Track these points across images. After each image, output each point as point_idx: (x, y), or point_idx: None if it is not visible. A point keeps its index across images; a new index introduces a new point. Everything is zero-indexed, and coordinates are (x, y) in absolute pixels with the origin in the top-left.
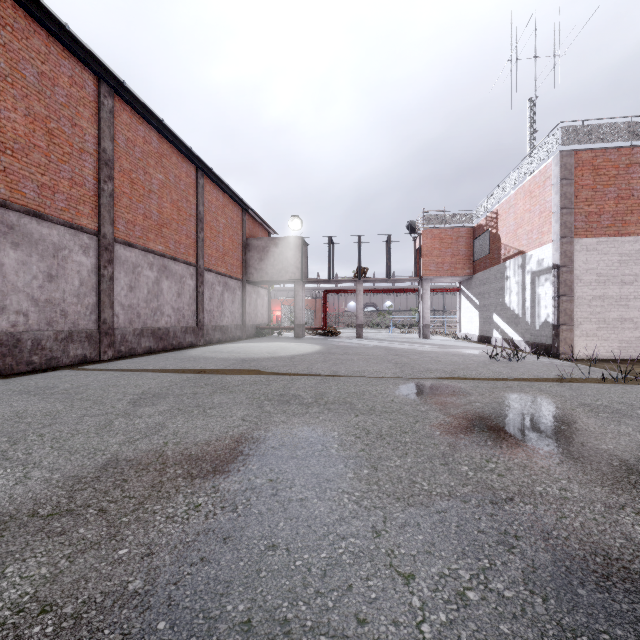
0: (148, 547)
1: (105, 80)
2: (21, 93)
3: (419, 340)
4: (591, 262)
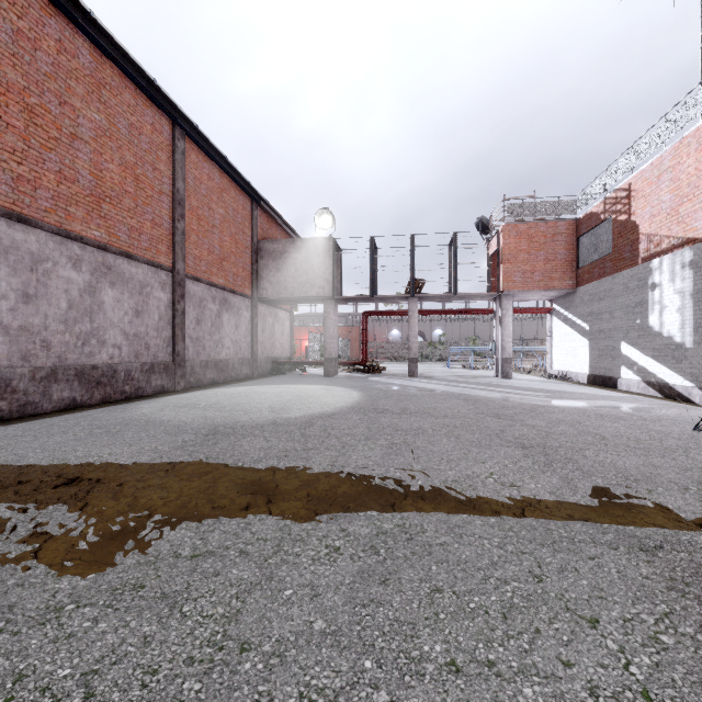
0: None
1: None
2: None
3: (499, 381)
4: None
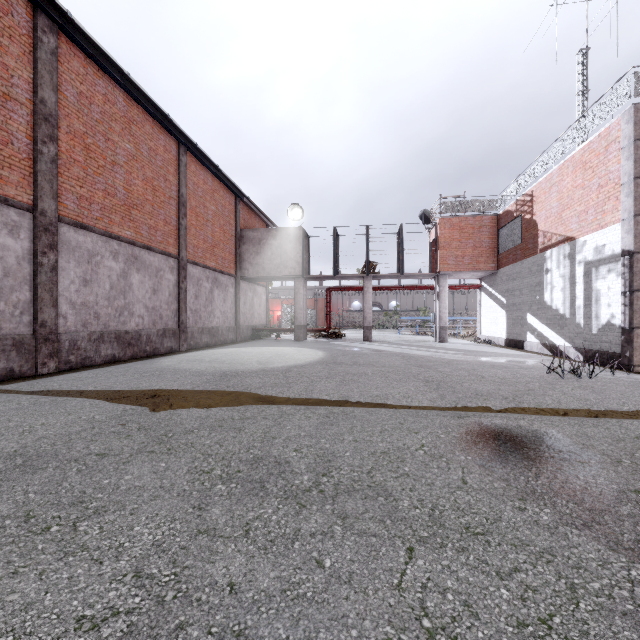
0: None
1: (42, 8)
2: None
3: (436, 344)
4: None
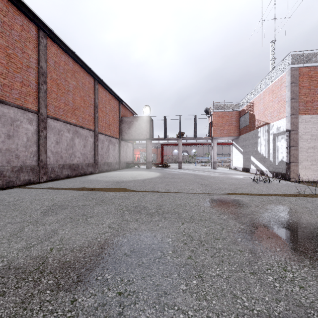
0: None
1: (41, 28)
2: None
3: (211, 170)
4: (307, 128)
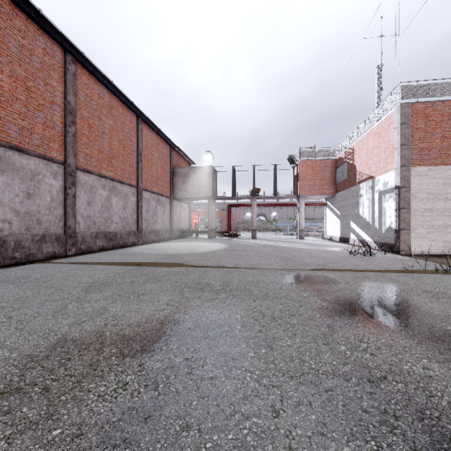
0: (79, 427)
1: (69, 51)
2: (6, 60)
3: (297, 240)
4: (423, 184)
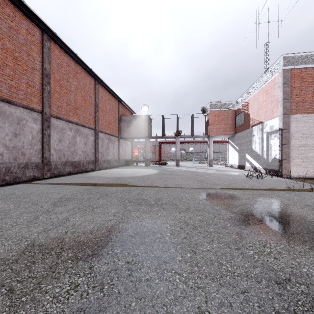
0: None
1: (45, 32)
2: None
3: (208, 167)
4: (299, 127)
